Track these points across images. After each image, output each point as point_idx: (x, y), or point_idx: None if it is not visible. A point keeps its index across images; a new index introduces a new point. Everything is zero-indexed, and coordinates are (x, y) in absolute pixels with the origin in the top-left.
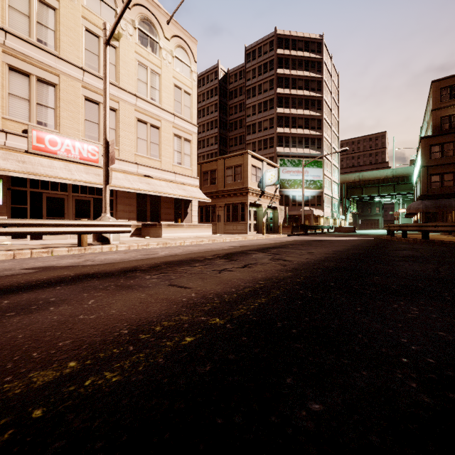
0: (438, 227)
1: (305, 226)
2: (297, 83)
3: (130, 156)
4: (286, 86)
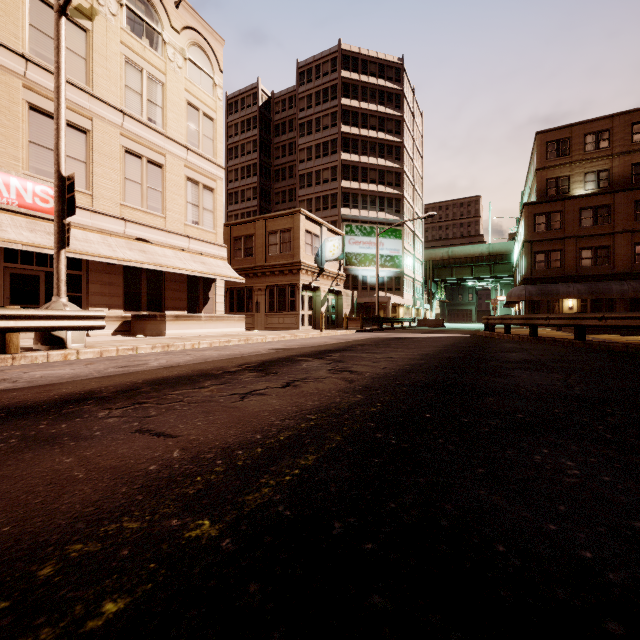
0: (549, 319)
1: (379, 318)
2: (369, 121)
3: (112, 207)
4: (355, 123)
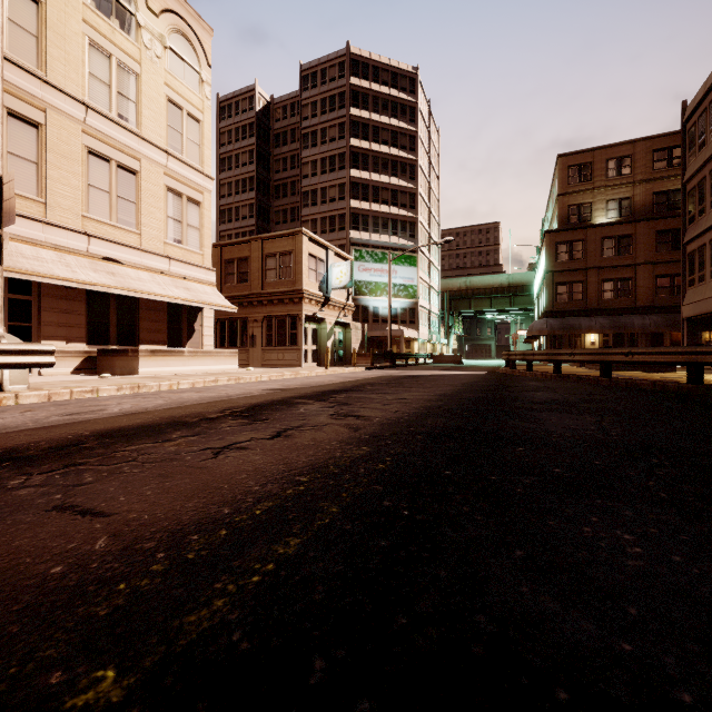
0: (574, 355)
1: (392, 354)
2: (381, 134)
3: (72, 219)
4: (365, 136)
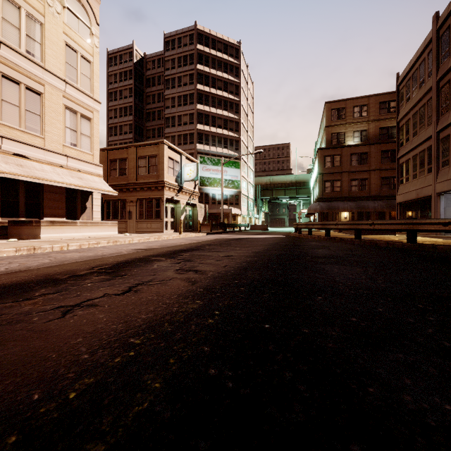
0: (338, 225)
1: (224, 224)
2: (217, 83)
3: None
4: (206, 84)
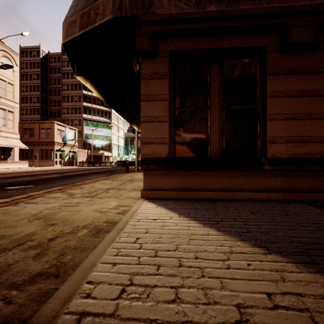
0: None
1: (92, 162)
2: None
3: None
4: None
